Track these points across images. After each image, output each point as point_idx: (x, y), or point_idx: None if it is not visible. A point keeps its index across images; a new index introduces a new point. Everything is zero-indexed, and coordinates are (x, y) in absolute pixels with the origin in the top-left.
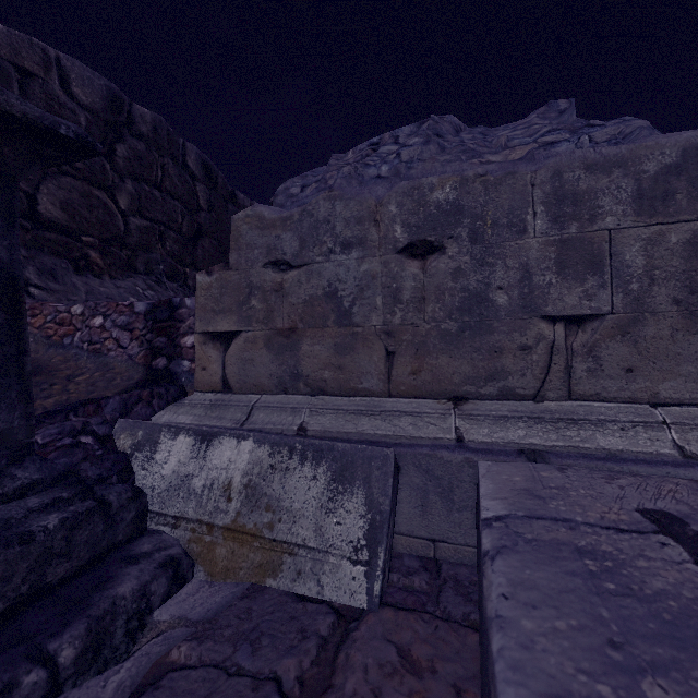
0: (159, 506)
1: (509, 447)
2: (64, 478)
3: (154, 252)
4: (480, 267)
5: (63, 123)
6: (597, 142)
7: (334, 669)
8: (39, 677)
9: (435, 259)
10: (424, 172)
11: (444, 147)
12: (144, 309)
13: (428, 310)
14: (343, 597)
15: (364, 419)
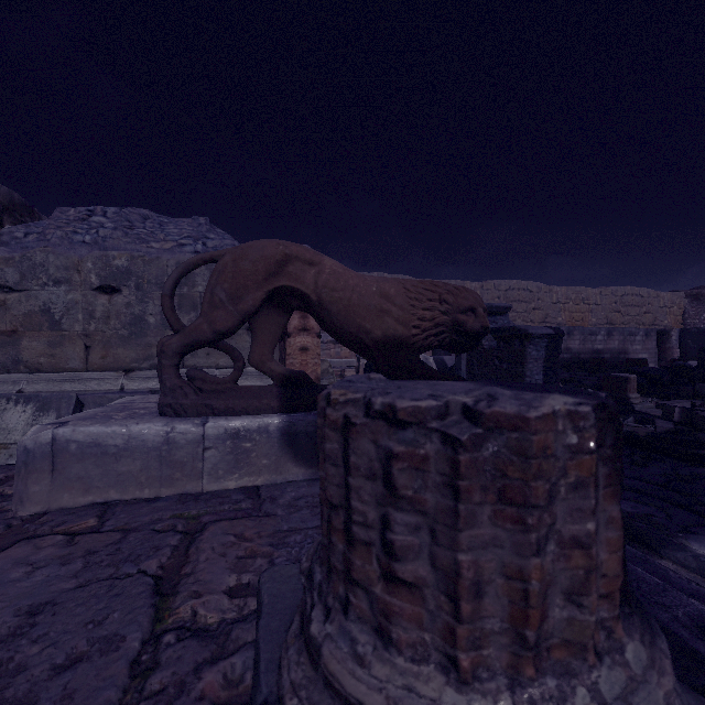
0: None
1: (146, 390)
2: None
3: None
4: (141, 303)
5: None
6: (208, 247)
7: None
8: None
9: (116, 296)
10: (114, 246)
11: (128, 233)
12: None
13: (112, 323)
14: None
15: (68, 384)
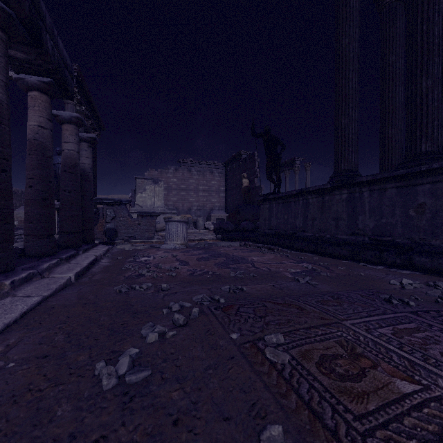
0: None
1: None
2: None
3: None
4: None
5: None
6: None
7: None
8: None
9: None
10: None
11: None
12: None
13: None
14: None
15: None
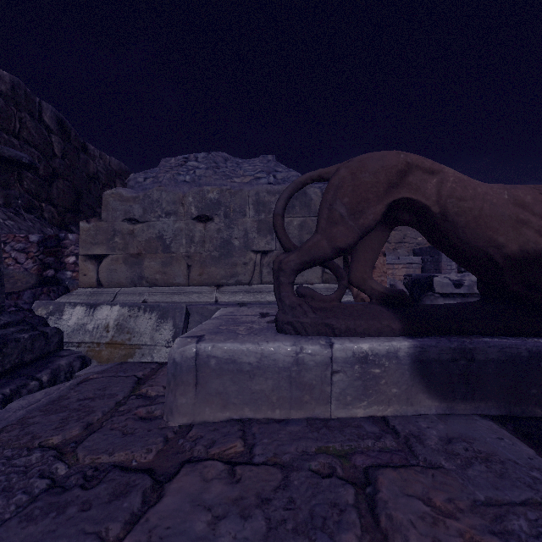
0: (68, 339)
1: (235, 303)
2: (22, 322)
3: (12, 189)
4: (228, 229)
5: (24, 157)
6: (278, 179)
7: (157, 372)
8: (36, 383)
9: (210, 224)
10: (206, 182)
11: (216, 171)
12: (37, 239)
13: (206, 246)
14: (162, 359)
15: (176, 296)
